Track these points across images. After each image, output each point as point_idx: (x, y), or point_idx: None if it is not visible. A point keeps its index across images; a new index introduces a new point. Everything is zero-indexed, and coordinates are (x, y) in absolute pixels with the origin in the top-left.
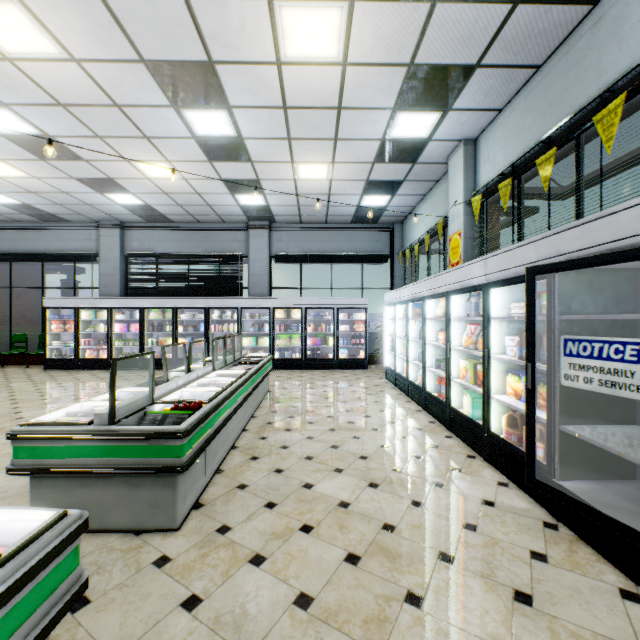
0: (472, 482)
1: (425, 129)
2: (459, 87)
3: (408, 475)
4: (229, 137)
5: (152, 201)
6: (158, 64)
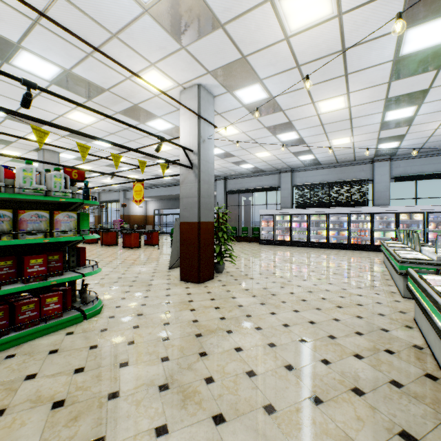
0: None
1: None
2: None
3: None
4: (405, 117)
5: (320, 156)
6: (393, 97)
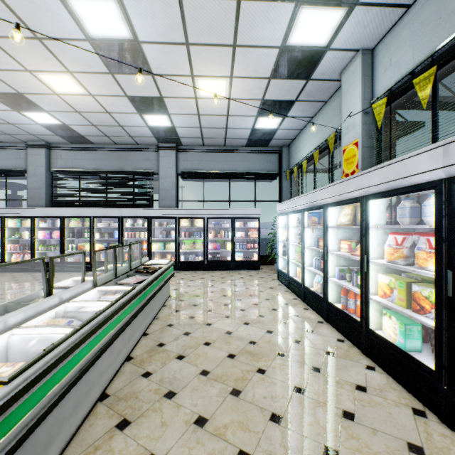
0: None
1: (326, 33)
2: None
3: None
4: (125, 40)
5: (68, 121)
6: None
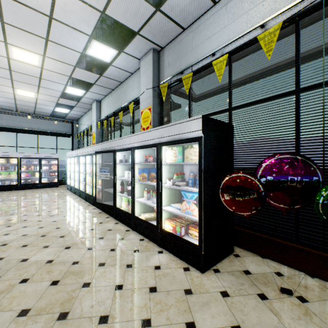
0: (85, 210)
1: (80, 93)
2: (90, 87)
3: (65, 212)
4: None
5: None
6: None
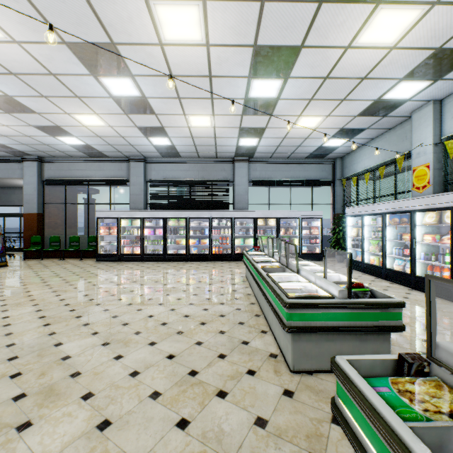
0: None
1: (411, 93)
2: None
3: None
4: (269, 98)
5: (178, 143)
6: (263, 48)
